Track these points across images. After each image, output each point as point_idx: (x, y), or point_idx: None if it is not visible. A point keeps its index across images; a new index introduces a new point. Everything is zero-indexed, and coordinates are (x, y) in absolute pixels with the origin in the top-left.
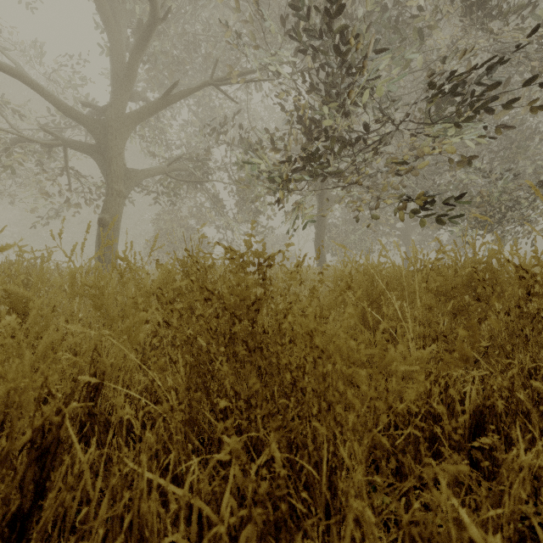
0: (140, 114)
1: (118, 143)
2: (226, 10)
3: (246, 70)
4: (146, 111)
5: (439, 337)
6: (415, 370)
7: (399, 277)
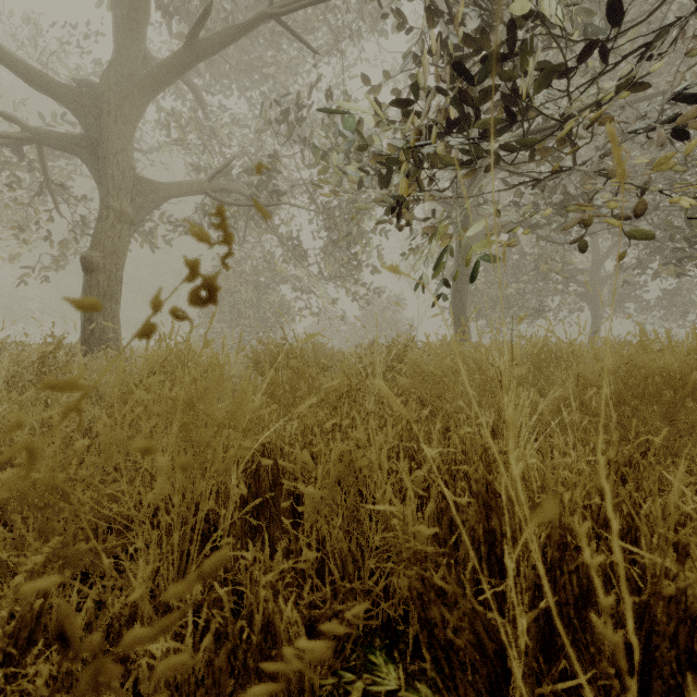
0: (155, 78)
1: (120, 131)
2: None
3: None
4: (165, 71)
5: None
6: None
7: None
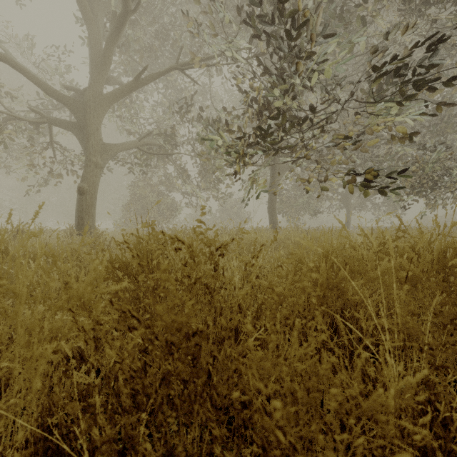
0: (114, 95)
1: (95, 121)
2: (191, 6)
3: (207, 56)
4: (120, 92)
5: (424, 349)
6: (403, 404)
7: (361, 260)
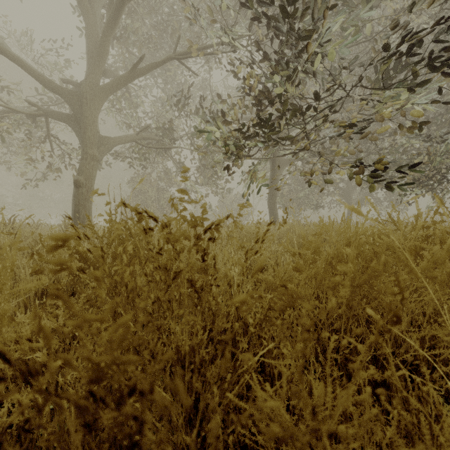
0: (111, 87)
1: (92, 113)
2: None
3: (206, 45)
4: (117, 83)
5: None
6: None
7: (397, 248)
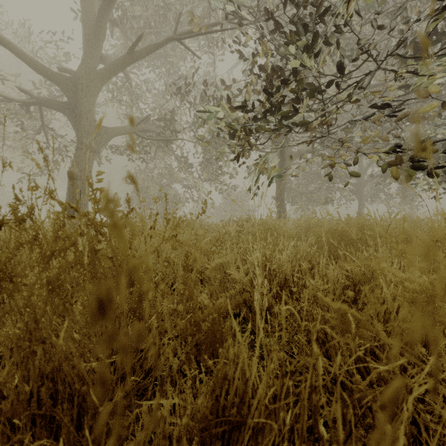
0: (108, 71)
1: (88, 100)
2: None
3: (211, 24)
4: (114, 67)
5: None
6: None
7: None
